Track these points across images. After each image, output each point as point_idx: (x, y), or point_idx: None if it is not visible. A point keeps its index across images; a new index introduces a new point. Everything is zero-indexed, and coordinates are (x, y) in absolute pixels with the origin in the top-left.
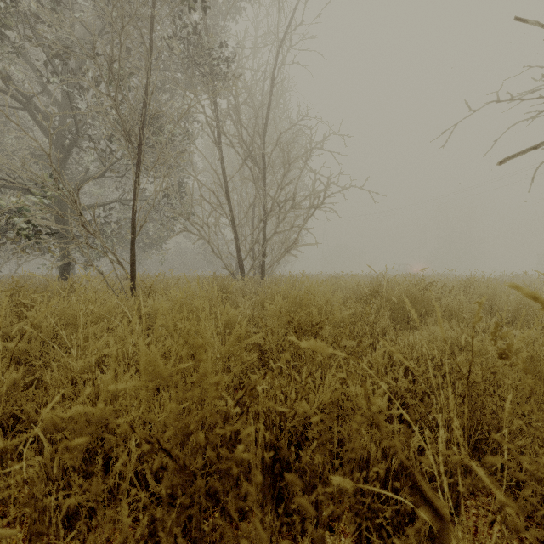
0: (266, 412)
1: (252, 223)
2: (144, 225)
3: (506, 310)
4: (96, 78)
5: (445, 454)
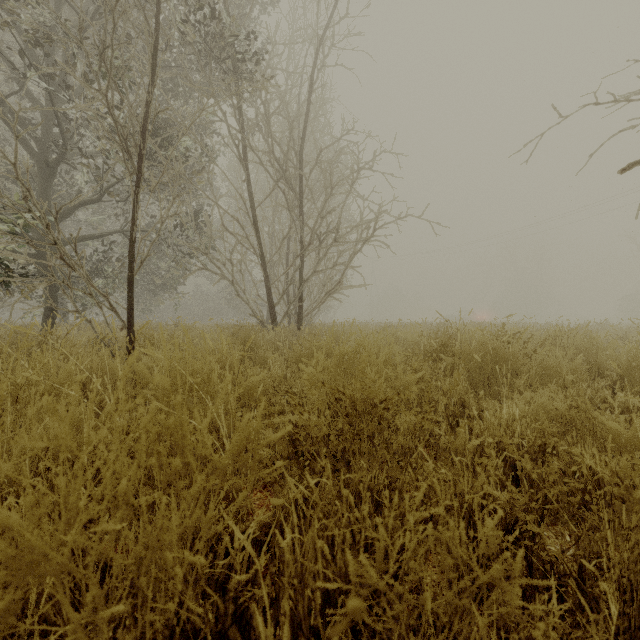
0: (296, 586)
1: (287, 260)
2: (154, 263)
3: (614, 370)
4: (86, 73)
5: (613, 638)
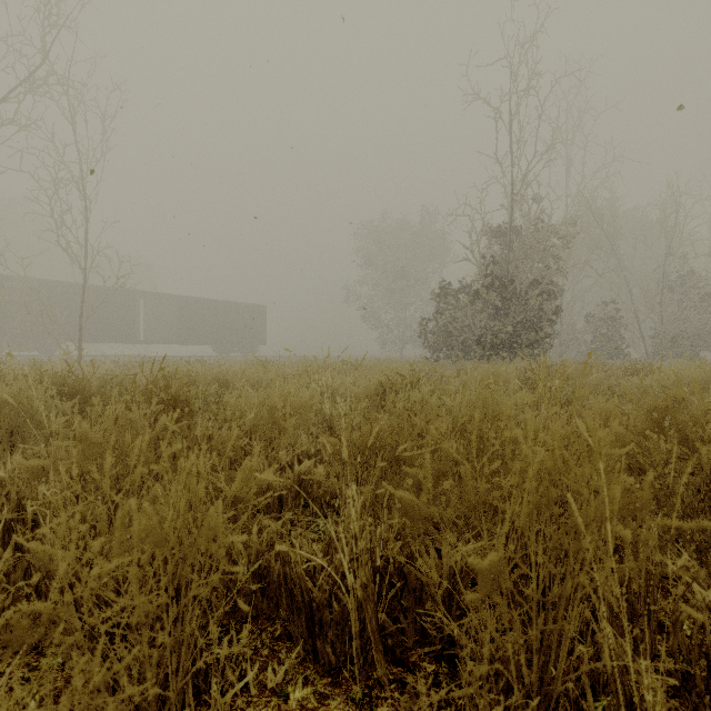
0: None
1: None
2: None
3: None
4: None
5: None
